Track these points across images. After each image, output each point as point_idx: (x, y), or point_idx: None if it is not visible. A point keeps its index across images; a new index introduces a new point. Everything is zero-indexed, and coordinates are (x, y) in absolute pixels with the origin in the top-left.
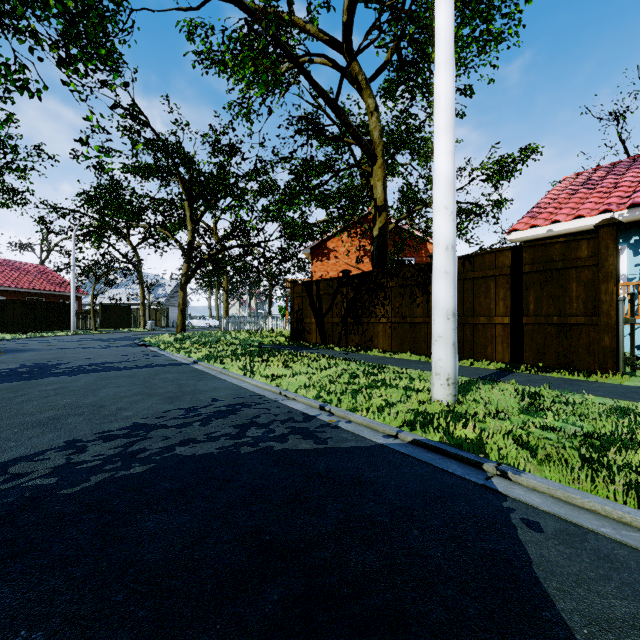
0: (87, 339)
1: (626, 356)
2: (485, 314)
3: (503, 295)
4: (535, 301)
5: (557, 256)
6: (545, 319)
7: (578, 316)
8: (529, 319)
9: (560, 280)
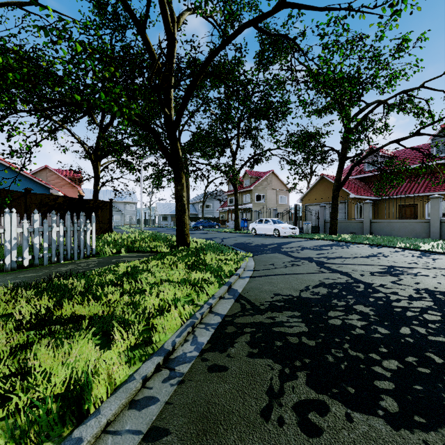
0: (293, 246)
1: None
2: None
3: None
4: None
5: None
6: None
7: None
8: None
9: None
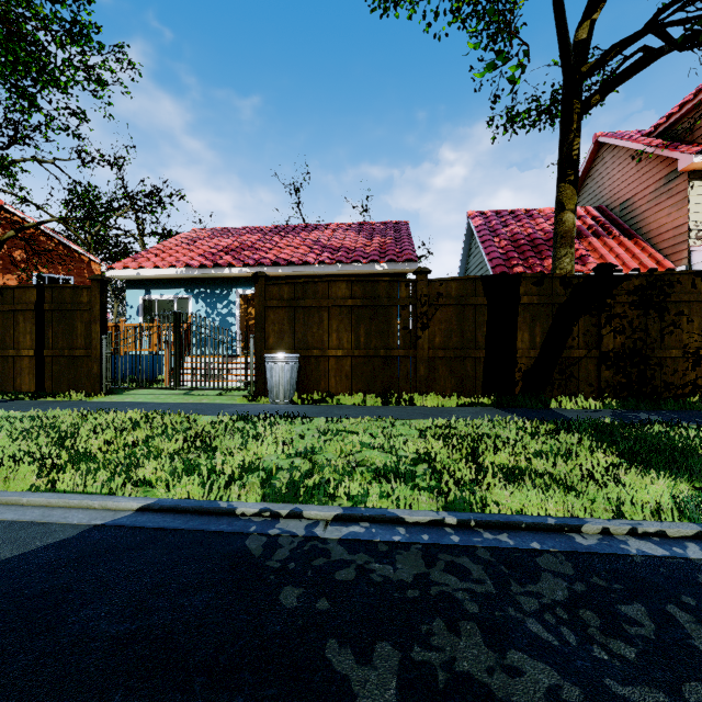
0: None
1: (107, 380)
2: (15, 347)
3: (30, 329)
4: (54, 336)
5: (69, 299)
6: (60, 352)
7: (82, 349)
8: (49, 352)
9: (71, 319)
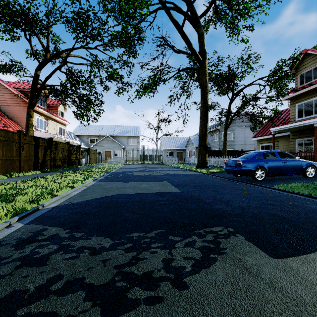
0: None
1: None
2: None
3: None
4: None
5: None
6: None
7: None
8: None
9: None
